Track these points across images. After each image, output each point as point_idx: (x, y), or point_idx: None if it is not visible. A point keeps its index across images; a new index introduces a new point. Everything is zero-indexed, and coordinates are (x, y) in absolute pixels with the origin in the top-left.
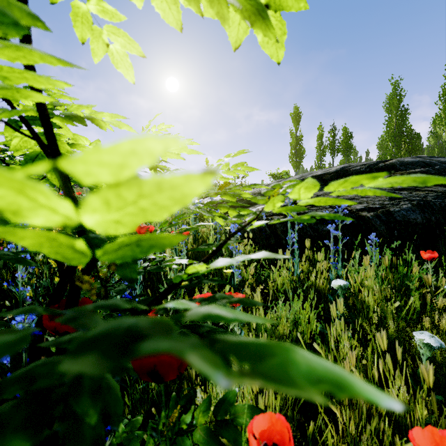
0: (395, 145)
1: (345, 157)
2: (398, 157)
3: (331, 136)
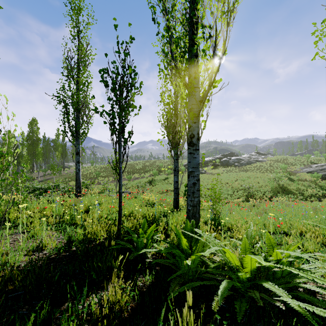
0: None
1: None
2: None
3: None
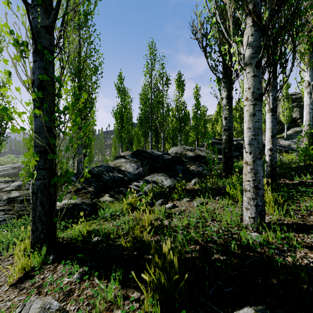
0: None
1: None
2: None
3: None
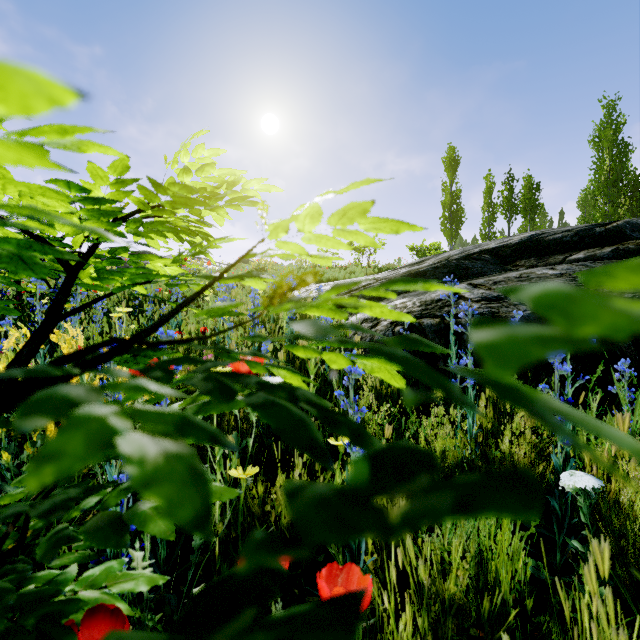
0: (609, 200)
1: (528, 221)
2: (614, 219)
3: (506, 190)
